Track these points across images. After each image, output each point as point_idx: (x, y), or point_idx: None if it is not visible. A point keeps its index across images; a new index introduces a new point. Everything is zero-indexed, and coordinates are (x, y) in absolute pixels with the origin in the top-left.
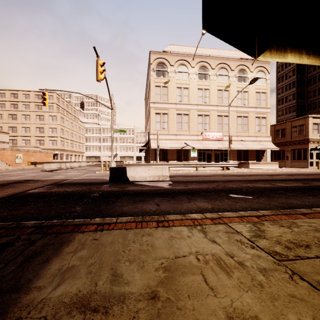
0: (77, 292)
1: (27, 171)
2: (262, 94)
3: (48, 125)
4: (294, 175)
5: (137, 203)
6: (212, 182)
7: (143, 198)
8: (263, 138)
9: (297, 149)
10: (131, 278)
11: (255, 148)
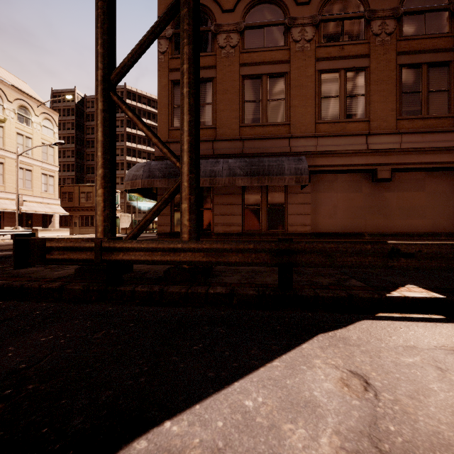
0: None
1: None
2: (50, 148)
3: None
4: None
5: None
6: None
7: None
8: (52, 200)
9: (86, 215)
10: None
11: (44, 211)
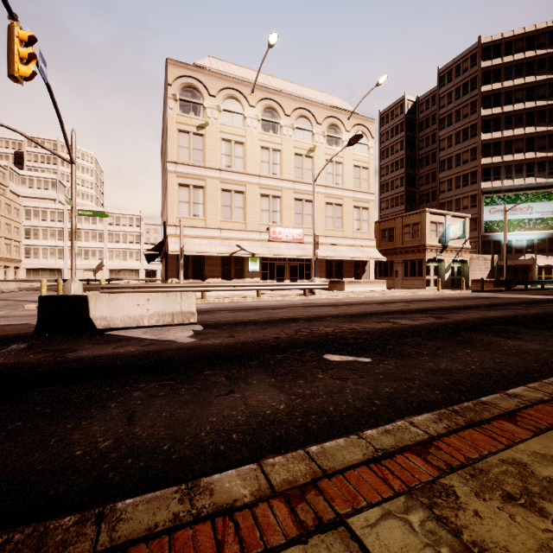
0: None
1: None
2: (363, 170)
3: None
4: (413, 302)
5: (60, 419)
6: (286, 322)
7: (98, 391)
8: (365, 241)
9: (410, 260)
10: None
11: (353, 257)
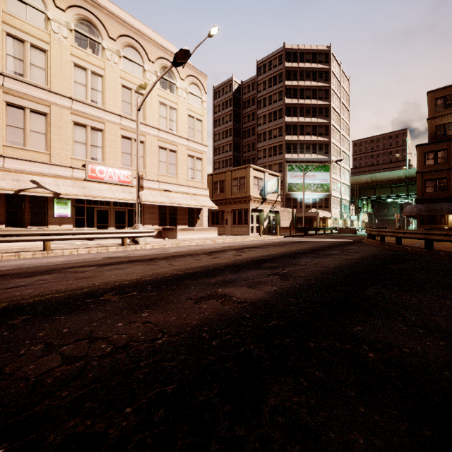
0: None
1: None
2: (197, 122)
3: None
4: (244, 250)
5: None
6: None
7: None
8: (199, 190)
9: (238, 209)
10: None
11: (187, 204)
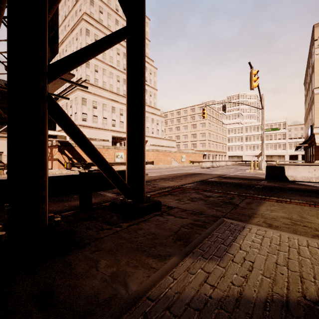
0: (282, 216)
1: (191, 167)
2: None
3: (199, 131)
4: None
5: (304, 196)
6: None
7: (311, 194)
8: None
9: None
10: (313, 220)
11: None
